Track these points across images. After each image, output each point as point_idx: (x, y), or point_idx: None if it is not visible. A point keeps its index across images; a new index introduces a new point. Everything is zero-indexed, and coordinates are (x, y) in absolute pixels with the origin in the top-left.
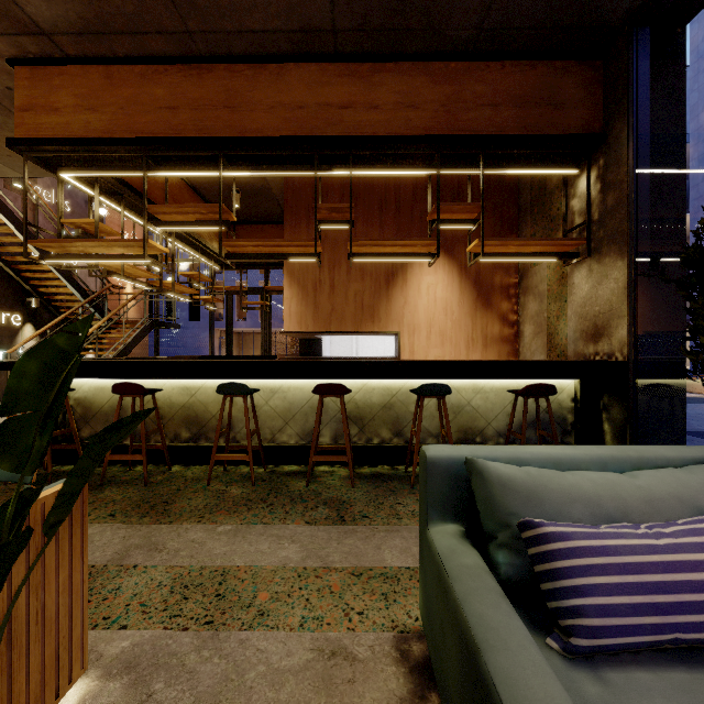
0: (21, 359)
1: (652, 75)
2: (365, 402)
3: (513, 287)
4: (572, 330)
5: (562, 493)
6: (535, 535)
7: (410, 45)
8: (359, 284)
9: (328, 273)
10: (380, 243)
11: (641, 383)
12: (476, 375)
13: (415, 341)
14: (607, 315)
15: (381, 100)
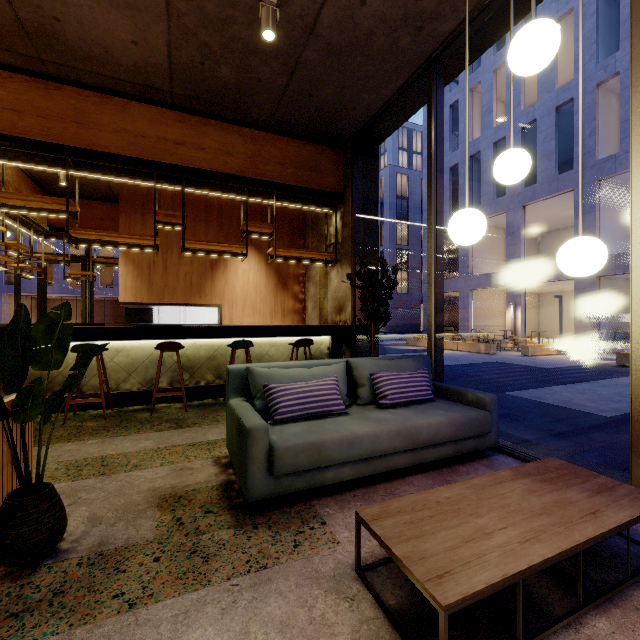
0: (36, 323)
1: (364, 168)
2: (195, 355)
3: (301, 276)
4: (330, 307)
5: (281, 375)
6: (267, 389)
7: (228, 114)
8: (188, 266)
9: (161, 256)
10: (206, 243)
11: (358, 337)
12: (272, 335)
13: (233, 312)
14: (344, 298)
15: (206, 145)
